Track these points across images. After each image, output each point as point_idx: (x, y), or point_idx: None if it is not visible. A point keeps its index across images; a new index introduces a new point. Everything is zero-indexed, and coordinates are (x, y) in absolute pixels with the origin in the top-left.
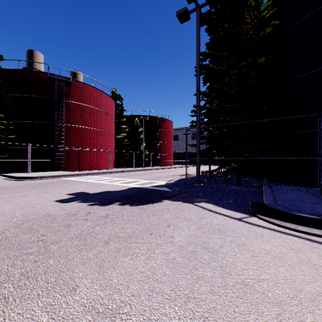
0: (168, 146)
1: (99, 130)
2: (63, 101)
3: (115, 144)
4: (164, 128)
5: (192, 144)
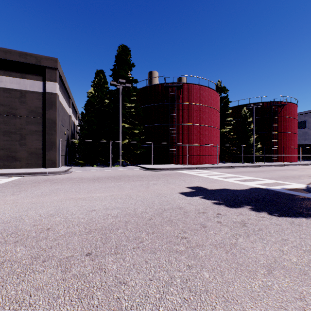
0: (289, 136)
1: (205, 125)
2: (174, 104)
3: (219, 138)
4: (283, 114)
5: None
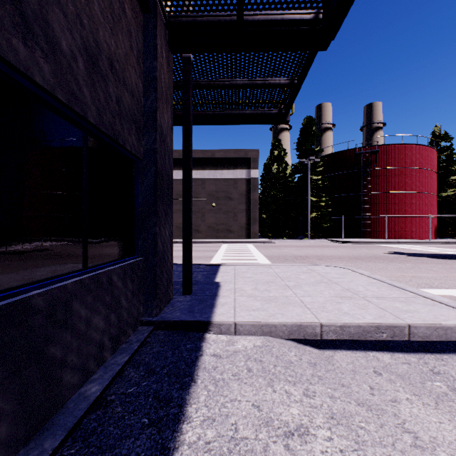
0: None
1: (411, 192)
2: (368, 171)
3: (437, 206)
4: None
5: None
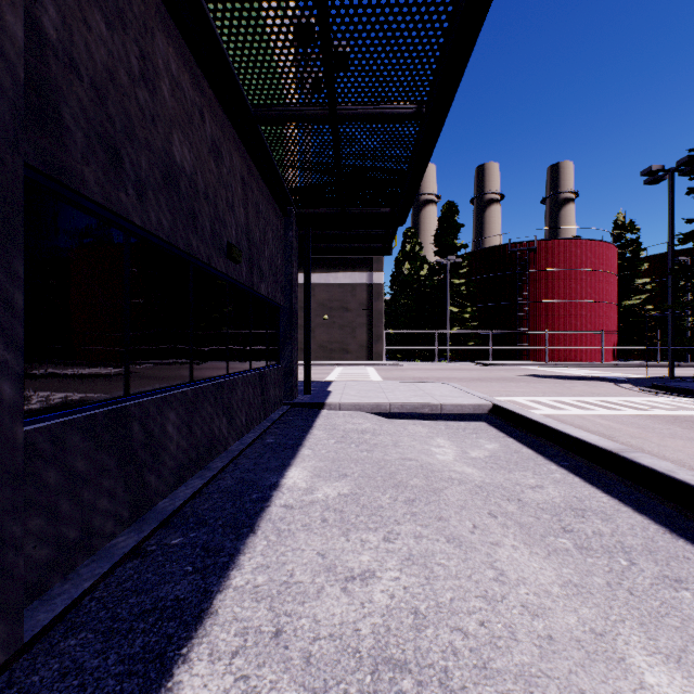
0: None
1: (580, 301)
2: (525, 273)
3: (619, 318)
4: None
5: (688, 327)
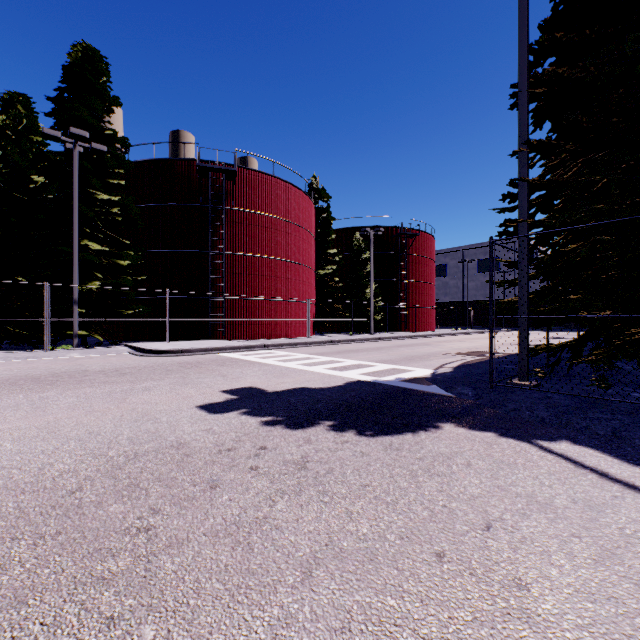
0: (424, 288)
1: (286, 260)
2: (222, 210)
3: (315, 287)
4: (415, 251)
5: (501, 281)
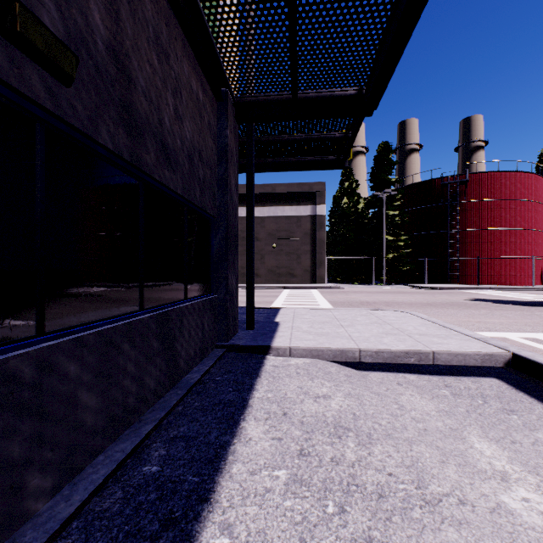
0: None
1: (510, 229)
2: (456, 204)
3: None
4: None
5: None
